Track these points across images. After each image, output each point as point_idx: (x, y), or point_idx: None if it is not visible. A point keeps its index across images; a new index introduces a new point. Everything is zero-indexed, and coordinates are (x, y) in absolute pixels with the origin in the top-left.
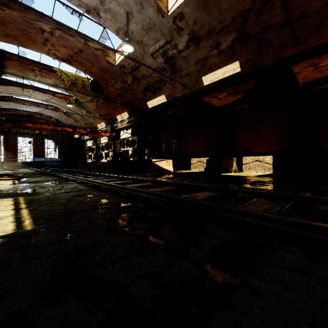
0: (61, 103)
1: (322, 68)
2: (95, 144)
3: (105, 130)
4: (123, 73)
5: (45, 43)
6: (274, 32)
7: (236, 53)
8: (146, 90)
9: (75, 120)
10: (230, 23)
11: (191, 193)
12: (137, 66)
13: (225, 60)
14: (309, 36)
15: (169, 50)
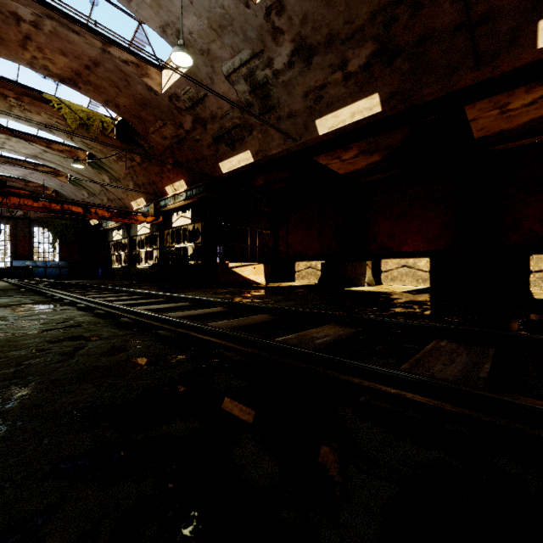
0: (62, 161)
1: (511, 113)
2: (127, 236)
3: (145, 212)
4: (176, 108)
5: (24, 44)
6: (440, 43)
7: (374, 79)
8: (217, 142)
9: (91, 193)
10: (365, 24)
11: (302, 328)
12: (200, 97)
13: (355, 91)
14: (497, 52)
15: (259, 70)
